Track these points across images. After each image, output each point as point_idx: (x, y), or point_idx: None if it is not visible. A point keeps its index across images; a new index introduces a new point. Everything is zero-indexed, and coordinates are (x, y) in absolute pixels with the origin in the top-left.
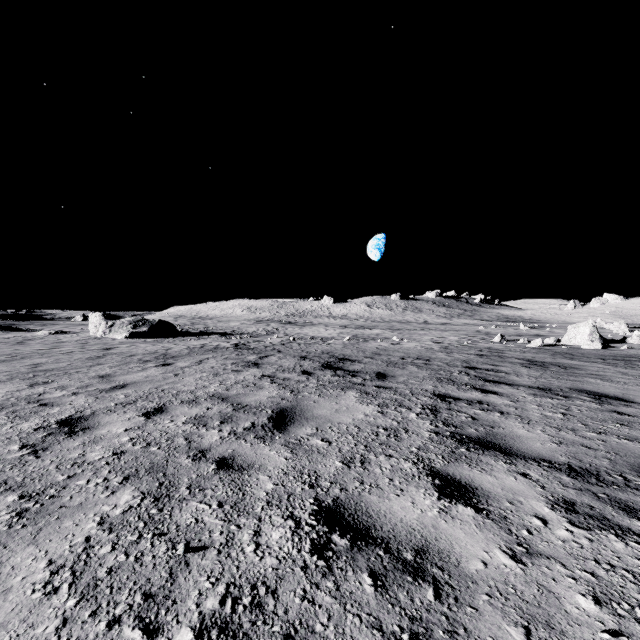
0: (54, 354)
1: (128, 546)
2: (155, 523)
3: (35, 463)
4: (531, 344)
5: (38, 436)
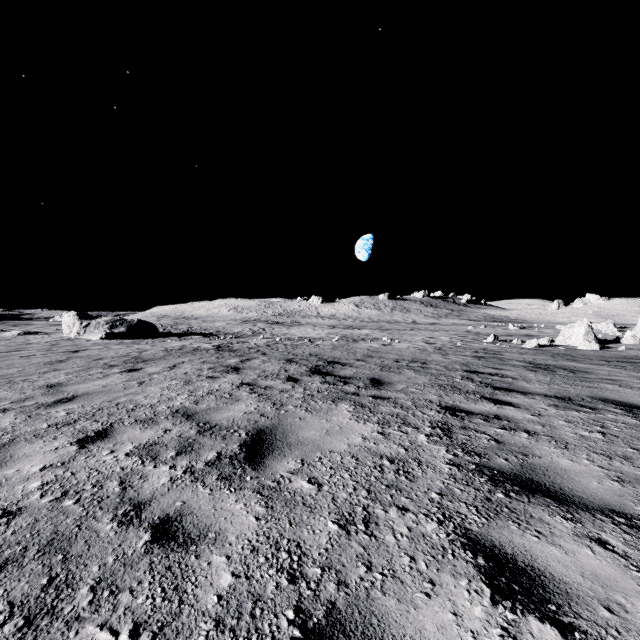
0: (10, 358)
1: None
2: None
3: None
4: (526, 345)
5: None
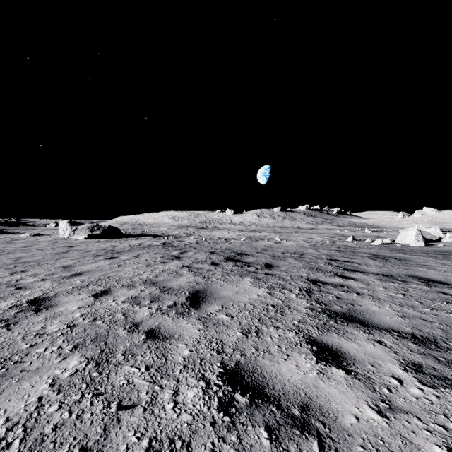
0: (32, 250)
1: (72, 405)
2: (95, 384)
3: (6, 334)
4: (374, 243)
5: (11, 313)
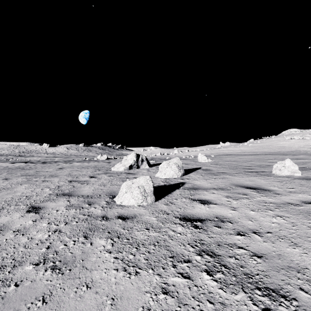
0: None
1: None
2: None
3: None
4: (86, 159)
5: None
